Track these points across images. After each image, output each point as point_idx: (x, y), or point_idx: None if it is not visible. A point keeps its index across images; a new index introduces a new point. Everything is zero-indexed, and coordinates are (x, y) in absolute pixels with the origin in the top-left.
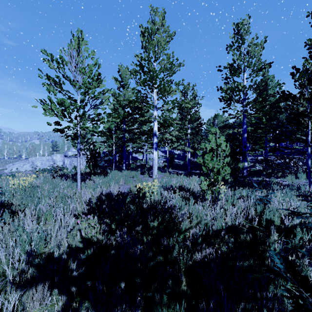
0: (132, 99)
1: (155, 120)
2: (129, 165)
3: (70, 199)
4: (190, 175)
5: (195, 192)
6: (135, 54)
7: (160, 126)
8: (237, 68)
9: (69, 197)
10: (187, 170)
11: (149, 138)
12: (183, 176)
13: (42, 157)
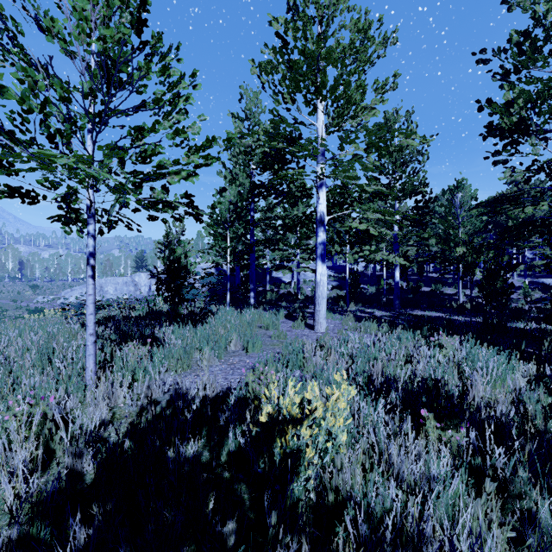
0: (262, 130)
1: (320, 187)
2: (264, 294)
3: (5, 441)
4: (421, 329)
5: (479, 410)
6: (271, 16)
7: (332, 204)
8: (543, 39)
9: (3, 433)
10: (393, 309)
11: (304, 239)
12: (402, 332)
13: (117, 278)
